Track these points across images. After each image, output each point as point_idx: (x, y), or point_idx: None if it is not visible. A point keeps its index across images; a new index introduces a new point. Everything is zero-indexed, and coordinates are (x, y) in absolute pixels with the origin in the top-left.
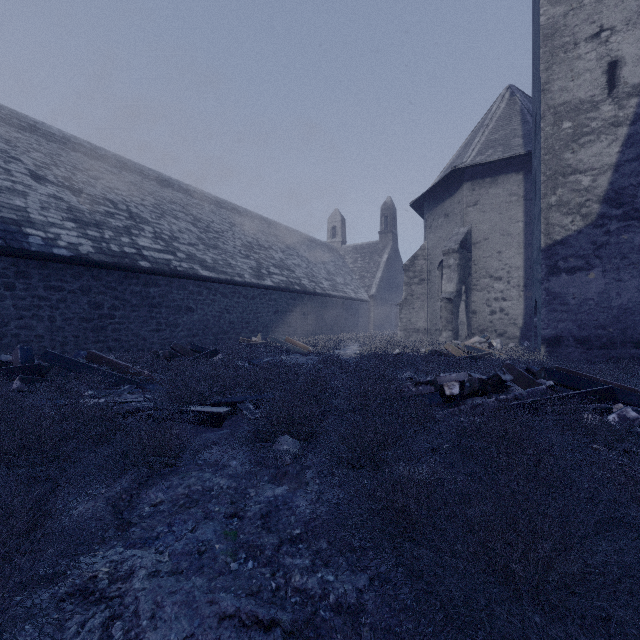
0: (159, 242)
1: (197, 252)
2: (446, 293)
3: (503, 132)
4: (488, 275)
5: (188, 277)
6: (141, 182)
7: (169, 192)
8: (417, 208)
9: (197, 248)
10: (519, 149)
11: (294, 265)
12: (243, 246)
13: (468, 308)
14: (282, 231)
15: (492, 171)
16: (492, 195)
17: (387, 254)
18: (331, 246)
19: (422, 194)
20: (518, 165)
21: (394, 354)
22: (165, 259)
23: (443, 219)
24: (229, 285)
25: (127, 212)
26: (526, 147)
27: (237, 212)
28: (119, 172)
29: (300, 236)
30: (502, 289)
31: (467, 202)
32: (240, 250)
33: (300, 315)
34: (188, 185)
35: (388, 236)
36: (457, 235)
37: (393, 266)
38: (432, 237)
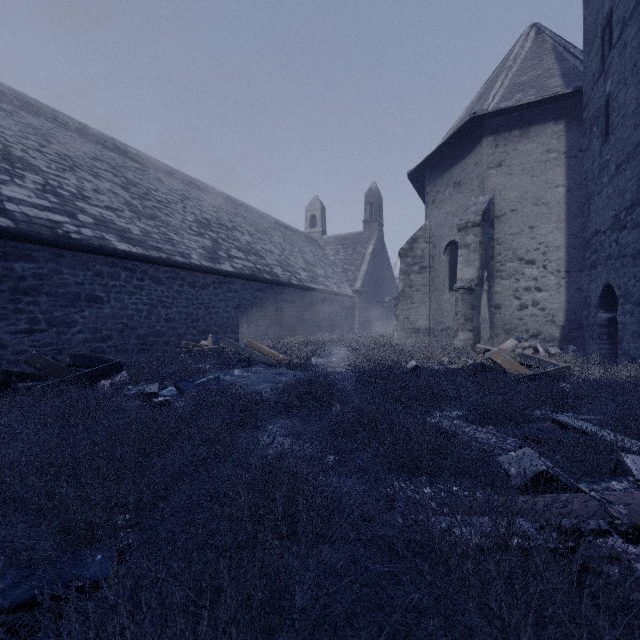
0: (48, 197)
1: (117, 219)
2: (463, 281)
3: (533, 73)
4: (517, 258)
5: (90, 249)
6: (51, 129)
7: (96, 148)
8: (415, 181)
9: (119, 214)
10: (559, 90)
11: (264, 250)
12: (196, 222)
13: (490, 301)
14: (252, 214)
15: (522, 121)
16: (522, 152)
17: (373, 245)
18: (310, 236)
19: (425, 158)
20: (558, 111)
21: (418, 371)
22: (50, 220)
23: (452, 189)
24: (166, 267)
25: (0, 152)
26: (569, 87)
27: (195, 186)
28: (14, 110)
29: (274, 222)
30: (536, 276)
31: (488, 162)
32: (191, 226)
33: (271, 311)
34: (128, 146)
35: (373, 225)
36: (476, 205)
37: (379, 259)
38: (436, 214)
